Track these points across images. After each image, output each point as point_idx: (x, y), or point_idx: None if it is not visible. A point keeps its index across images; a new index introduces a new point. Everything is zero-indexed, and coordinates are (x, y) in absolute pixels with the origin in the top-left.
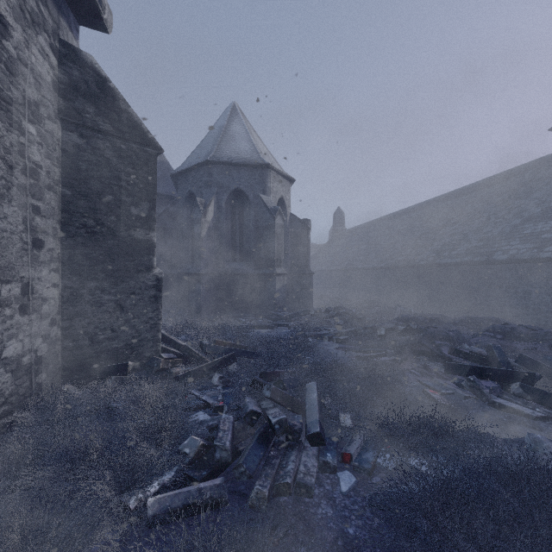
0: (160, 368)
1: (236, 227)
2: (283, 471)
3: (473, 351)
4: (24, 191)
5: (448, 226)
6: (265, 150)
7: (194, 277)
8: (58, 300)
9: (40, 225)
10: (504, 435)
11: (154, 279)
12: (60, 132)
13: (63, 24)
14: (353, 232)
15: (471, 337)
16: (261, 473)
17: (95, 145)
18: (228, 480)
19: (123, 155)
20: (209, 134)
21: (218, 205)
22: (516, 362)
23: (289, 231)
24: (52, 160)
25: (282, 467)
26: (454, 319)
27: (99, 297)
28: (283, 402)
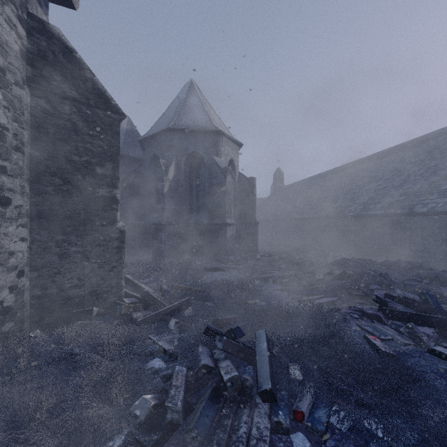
0: (122, 313)
1: (193, 184)
2: (235, 435)
3: (407, 297)
4: None
5: (373, 183)
6: (217, 119)
7: (157, 227)
8: (26, 253)
9: (7, 184)
10: None
11: (118, 232)
12: (29, 98)
13: None
14: (290, 188)
15: (400, 282)
16: (213, 438)
17: (62, 110)
18: (179, 442)
19: (89, 120)
20: (170, 106)
21: (178, 166)
22: None
23: (238, 187)
24: (19, 124)
25: (234, 429)
26: (381, 264)
27: (66, 249)
28: (234, 353)
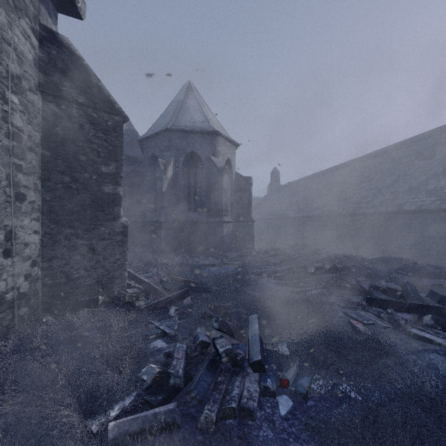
0: (126, 302)
1: (191, 183)
2: (229, 396)
3: (390, 287)
4: (7, 152)
5: (365, 182)
6: (215, 120)
7: (156, 224)
8: (38, 245)
9: (23, 181)
10: (421, 362)
11: (121, 227)
12: (41, 102)
13: (43, 11)
14: (286, 187)
15: (386, 275)
16: (210, 397)
17: (70, 113)
18: (180, 403)
19: (95, 122)
20: (169, 107)
21: (176, 165)
22: (427, 297)
23: (234, 186)
24: (33, 126)
25: (228, 391)
26: (371, 259)
27: (74, 241)
28: (229, 332)
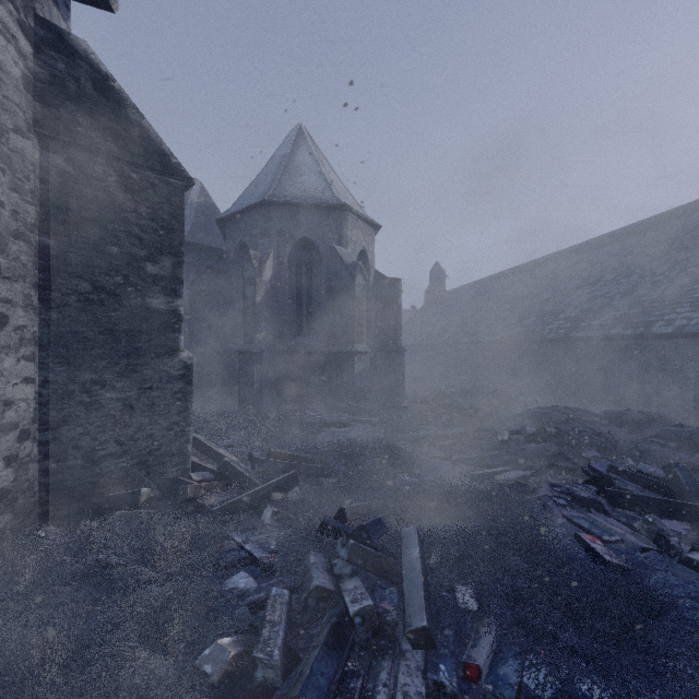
0: (188, 498)
1: (303, 289)
2: None
3: (644, 471)
4: None
5: (586, 287)
6: (341, 187)
7: (246, 356)
8: (33, 402)
9: (1, 291)
10: None
11: (181, 367)
12: (38, 153)
13: None
14: (455, 294)
15: (632, 445)
16: None
17: (91, 173)
18: None
19: (134, 188)
20: (267, 166)
21: (279, 260)
22: None
23: (373, 294)
24: (22, 194)
25: (366, 696)
26: (601, 416)
27: (98, 394)
28: (367, 566)
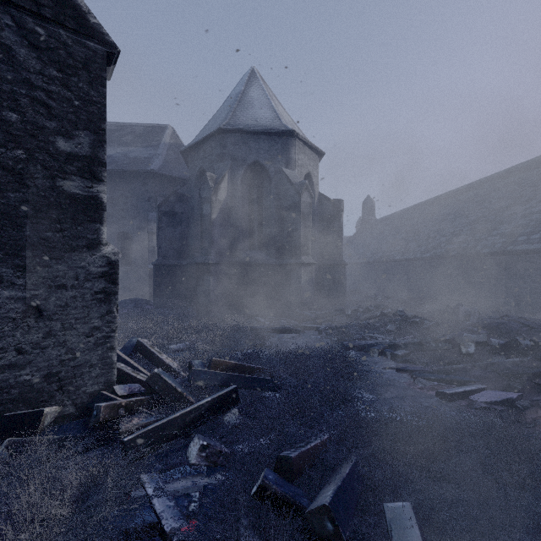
0: (100, 421)
1: (254, 208)
2: None
3: None
4: None
5: (518, 205)
6: (288, 119)
7: (203, 267)
8: None
9: None
10: None
11: (104, 264)
12: None
13: None
14: (385, 221)
15: None
16: None
17: None
18: None
19: (40, 46)
20: (224, 103)
21: (232, 182)
22: None
23: (317, 214)
24: None
25: None
26: None
27: None
28: None
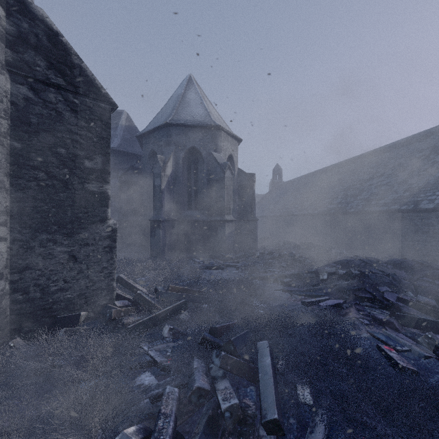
0: (112, 318)
1: (192, 180)
2: None
3: (421, 301)
4: None
5: (374, 178)
6: (216, 114)
7: (155, 223)
8: (5, 254)
9: None
10: None
11: (109, 230)
12: (9, 84)
13: None
14: (289, 184)
15: (410, 282)
16: None
17: (46, 98)
18: None
19: (76, 109)
20: (169, 101)
21: (176, 161)
22: None
23: (237, 183)
24: None
25: None
26: (387, 262)
27: (51, 249)
28: (234, 370)
